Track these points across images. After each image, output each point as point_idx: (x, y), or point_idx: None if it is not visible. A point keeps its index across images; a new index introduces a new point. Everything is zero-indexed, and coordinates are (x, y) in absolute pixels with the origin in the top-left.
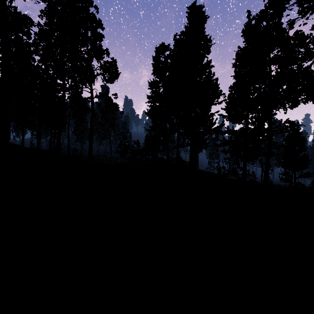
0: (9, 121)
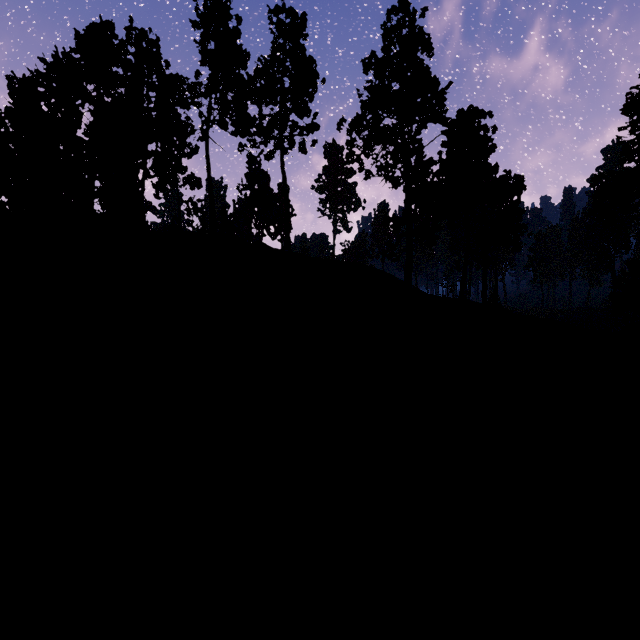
0: (411, 271)
